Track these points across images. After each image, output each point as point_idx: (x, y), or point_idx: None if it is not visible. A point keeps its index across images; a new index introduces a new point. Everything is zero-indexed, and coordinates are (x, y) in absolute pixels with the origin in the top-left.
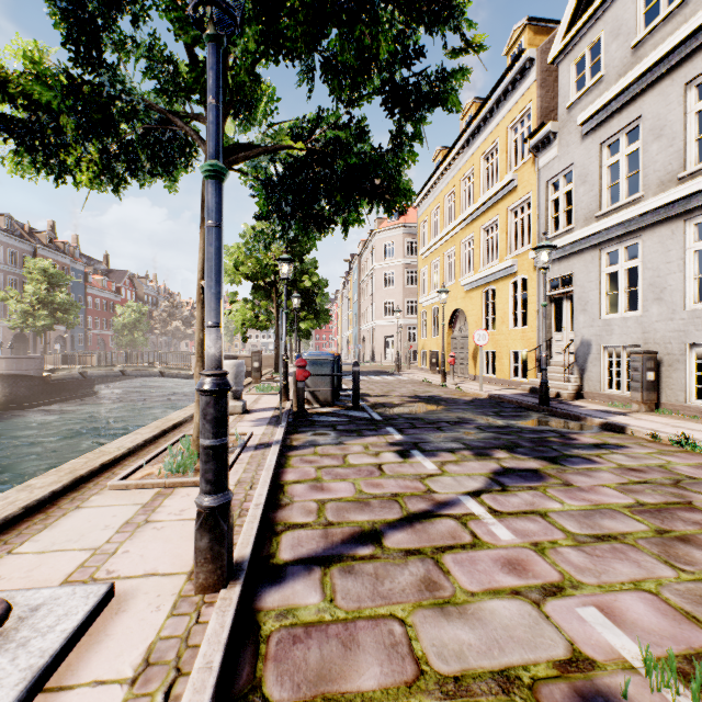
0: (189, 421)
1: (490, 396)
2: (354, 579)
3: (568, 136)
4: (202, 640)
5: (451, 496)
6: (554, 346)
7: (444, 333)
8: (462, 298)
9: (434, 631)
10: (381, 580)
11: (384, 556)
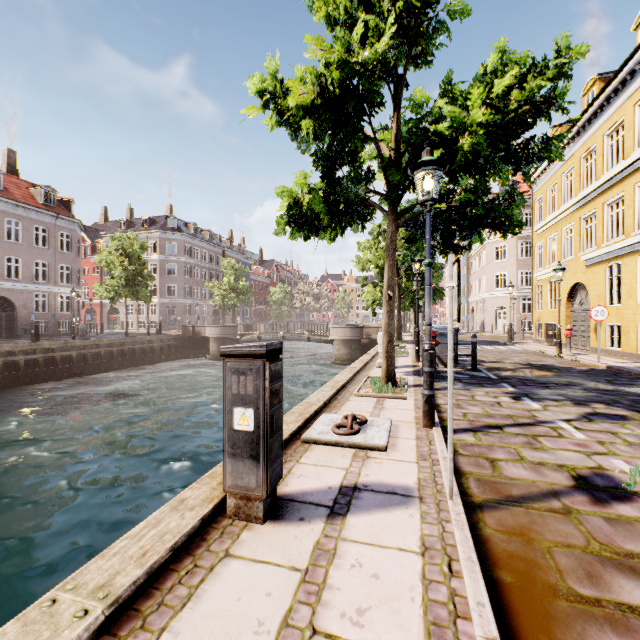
0: (362, 370)
1: (608, 367)
2: (489, 437)
3: None
4: (433, 436)
5: (548, 419)
6: None
7: (562, 307)
8: (582, 273)
9: (530, 453)
10: (503, 439)
11: (504, 433)
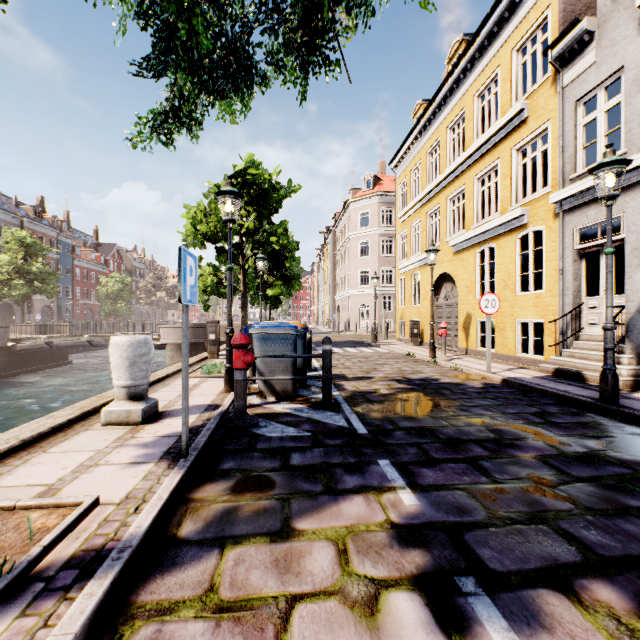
0: (32, 445)
1: (506, 381)
2: None
3: (615, 31)
4: None
5: None
6: (585, 314)
7: (427, 301)
8: (449, 261)
9: None
10: None
11: None
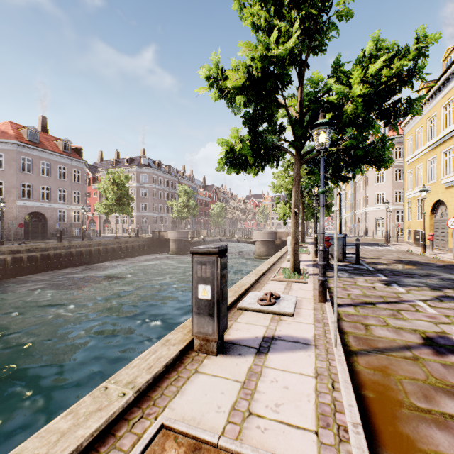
0: (276, 263)
1: None
2: (365, 310)
3: None
4: (325, 308)
5: (409, 299)
6: None
7: (427, 218)
8: (442, 193)
9: (393, 321)
10: (375, 311)
11: (376, 308)
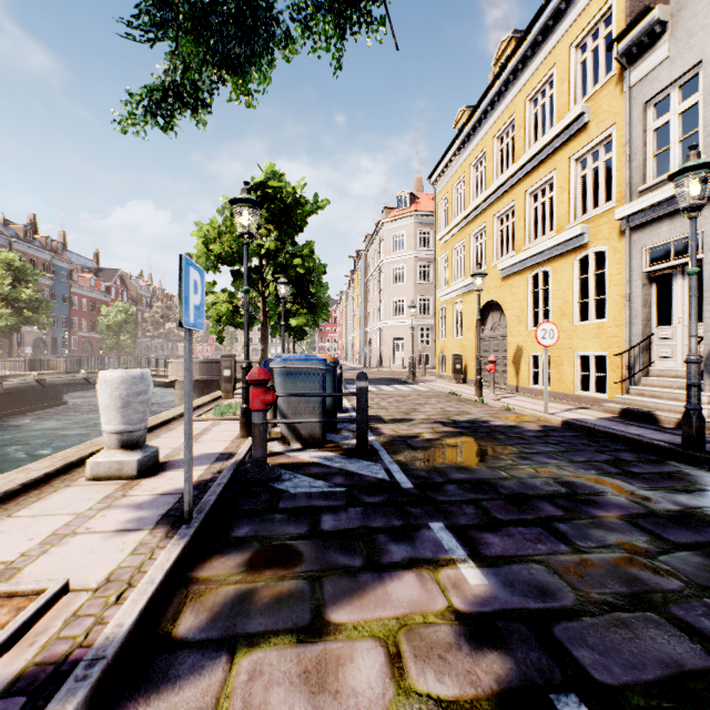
0: None
1: (568, 423)
2: None
3: (691, 20)
4: None
5: None
6: (656, 346)
7: (471, 333)
8: (497, 287)
9: None
10: None
11: None
